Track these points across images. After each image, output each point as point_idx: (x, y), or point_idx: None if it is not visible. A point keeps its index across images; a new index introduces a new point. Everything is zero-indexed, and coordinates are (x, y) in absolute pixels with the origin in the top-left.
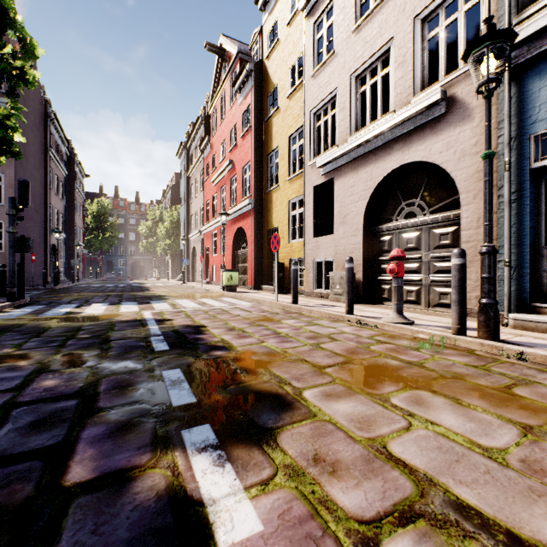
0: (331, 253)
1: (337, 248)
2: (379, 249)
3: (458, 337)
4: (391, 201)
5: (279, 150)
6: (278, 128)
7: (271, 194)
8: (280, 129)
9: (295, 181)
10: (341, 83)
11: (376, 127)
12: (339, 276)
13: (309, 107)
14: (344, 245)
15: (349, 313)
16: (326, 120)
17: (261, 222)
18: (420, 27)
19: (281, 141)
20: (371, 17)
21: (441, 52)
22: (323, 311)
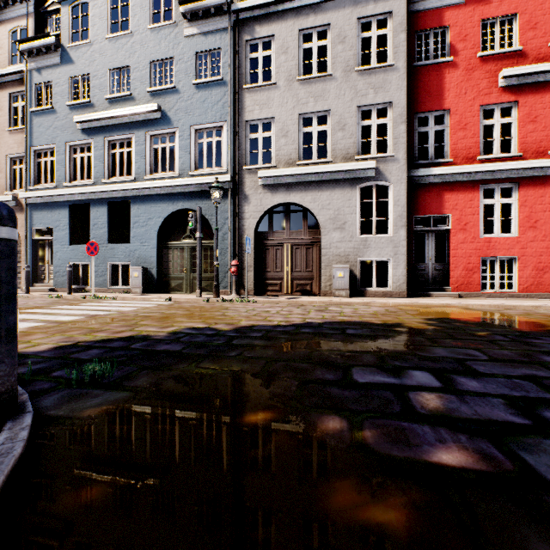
0: None
1: None
2: None
3: None
4: None
5: None
6: None
7: None
8: None
9: None
10: None
11: None
12: None
13: None
14: None
15: None
16: None
17: None
18: (9, 161)
19: None
20: None
21: (18, 178)
22: None
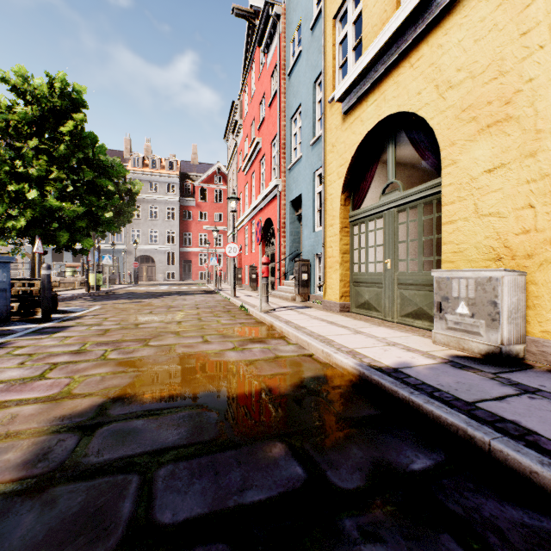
0: None
1: None
2: None
3: None
4: None
5: None
6: None
7: None
8: None
9: None
10: None
11: None
12: None
13: None
14: None
15: None
16: None
17: None
18: None
19: None
20: None
21: None
22: None
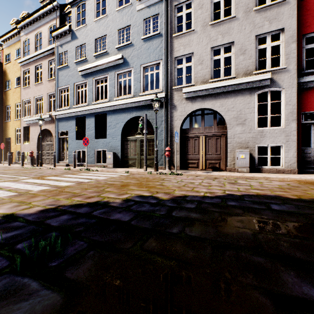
0: (29, 150)
1: (30, 148)
2: (42, 149)
3: (36, 167)
4: (45, 137)
5: (11, 107)
6: (11, 97)
7: (7, 123)
8: (12, 98)
9: (18, 121)
10: (32, 97)
11: (38, 117)
12: (29, 157)
13: (22, 98)
14: (32, 147)
15: (22, 165)
16: (28, 105)
17: (3, 134)
18: (48, 96)
19: (12, 103)
20: (39, 85)
21: (52, 105)
22: (16, 166)
